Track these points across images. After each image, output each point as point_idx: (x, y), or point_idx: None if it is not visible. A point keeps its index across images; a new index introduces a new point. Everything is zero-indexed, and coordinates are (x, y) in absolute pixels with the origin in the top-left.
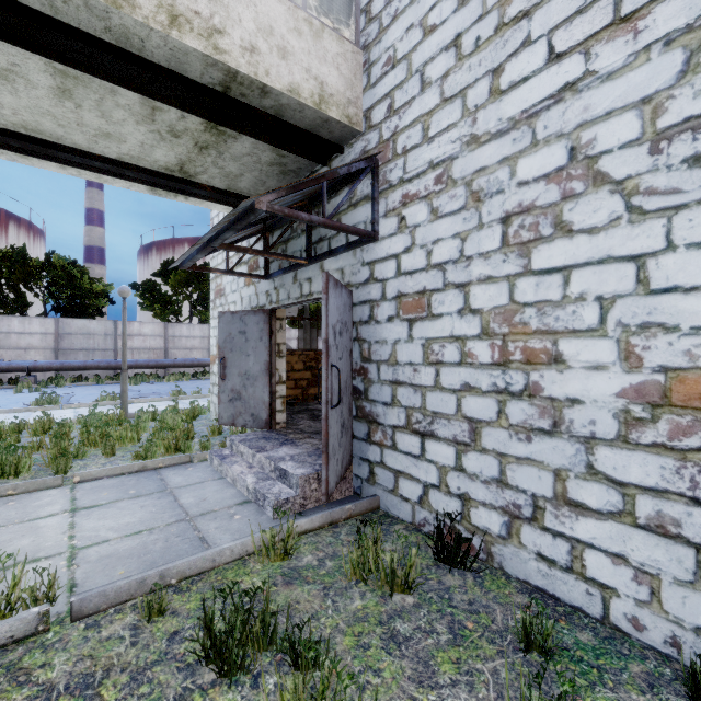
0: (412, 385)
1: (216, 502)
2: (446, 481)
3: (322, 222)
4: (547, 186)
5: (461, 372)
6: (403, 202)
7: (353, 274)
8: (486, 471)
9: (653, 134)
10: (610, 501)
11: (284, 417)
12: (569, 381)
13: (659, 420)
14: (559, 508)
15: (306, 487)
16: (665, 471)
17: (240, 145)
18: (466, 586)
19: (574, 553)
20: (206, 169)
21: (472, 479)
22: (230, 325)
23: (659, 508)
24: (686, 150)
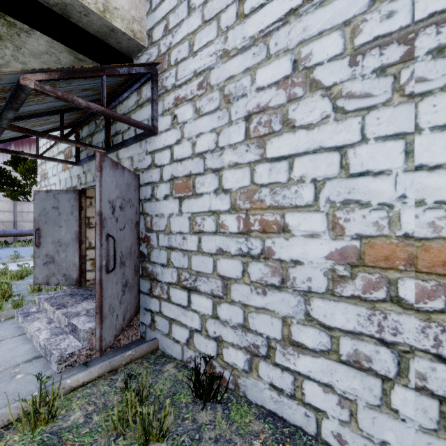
0: (181, 249)
1: (3, 361)
2: (206, 327)
3: (101, 110)
4: (277, 91)
5: (216, 240)
6: (175, 103)
7: (139, 161)
8: (234, 318)
9: (352, 49)
10: (322, 341)
11: (93, 275)
12: (292, 247)
13: (356, 277)
14: (285, 348)
15: (92, 340)
16: (360, 318)
17: (35, 41)
18: (215, 421)
19: (296, 384)
20: (8, 62)
21: (224, 325)
22: (45, 202)
23: (356, 347)
24: (375, 63)
